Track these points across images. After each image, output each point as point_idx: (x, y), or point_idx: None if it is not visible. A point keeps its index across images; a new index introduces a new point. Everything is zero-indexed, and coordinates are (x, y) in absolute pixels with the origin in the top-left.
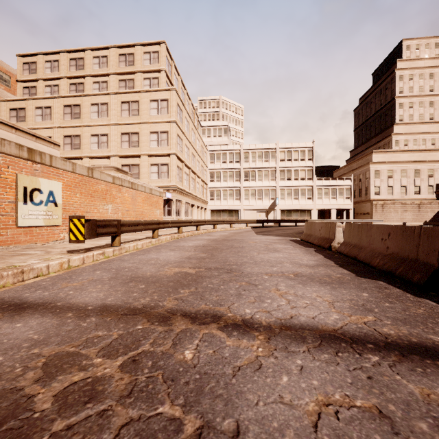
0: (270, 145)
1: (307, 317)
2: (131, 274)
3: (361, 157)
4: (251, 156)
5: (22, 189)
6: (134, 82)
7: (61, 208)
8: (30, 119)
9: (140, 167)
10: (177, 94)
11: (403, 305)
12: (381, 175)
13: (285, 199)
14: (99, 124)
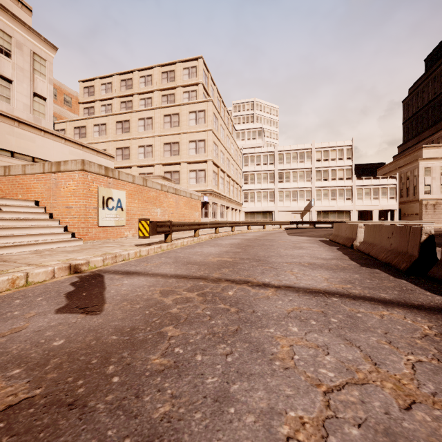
0: (305, 145)
1: (305, 284)
2: (186, 260)
3: (409, 153)
4: (285, 158)
5: (102, 198)
6: (174, 96)
7: (125, 212)
8: (90, 135)
9: (180, 173)
10: (213, 104)
11: (380, 282)
12: (432, 173)
13: (321, 200)
14: (145, 136)
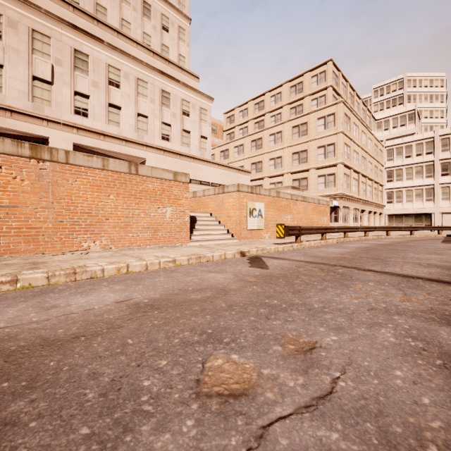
0: None
1: (404, 273)
2: (312, 255)
3: None
4: None
5: (249, 209)
6: (302, 106)
7: (264, 219)
8: (231, 156)
9: (308, 180)
10: (344, 104)
11: None
12: None
13: None
14: (275, 149)
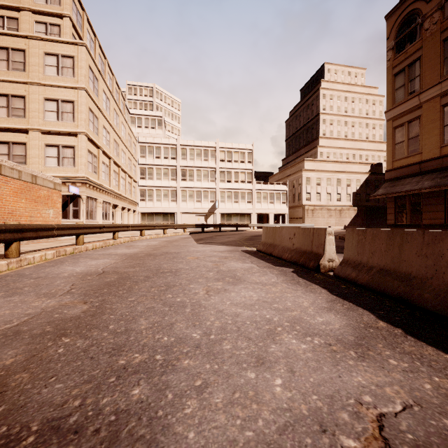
0: (210, 143)
1: None
2: None
3: (294, 164)
4: (189, 153)
5: None
6: (18, 23)
7: None
8: None
9: (27, 147)
10: (88, 53)
11: None
12: (311, 182)
13: (225, 203)
14: None
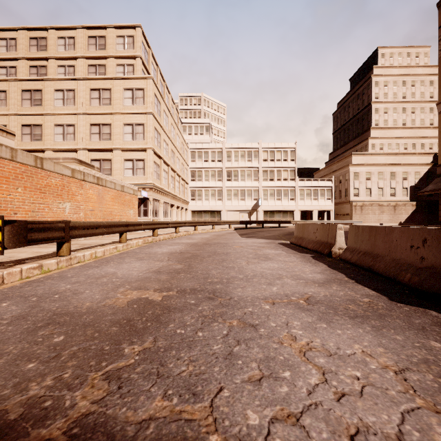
0: (253, 144)
1: (385, 436)
2: (57, 307)
3: (341, 159)
4: (233, 155)
5: None
6: (105, 68)
7: None
8: None
9: (112, 163)
10: (154, 83)
11: None
12: (359, 177)
13: (267, 200)
14: (65, 113)
